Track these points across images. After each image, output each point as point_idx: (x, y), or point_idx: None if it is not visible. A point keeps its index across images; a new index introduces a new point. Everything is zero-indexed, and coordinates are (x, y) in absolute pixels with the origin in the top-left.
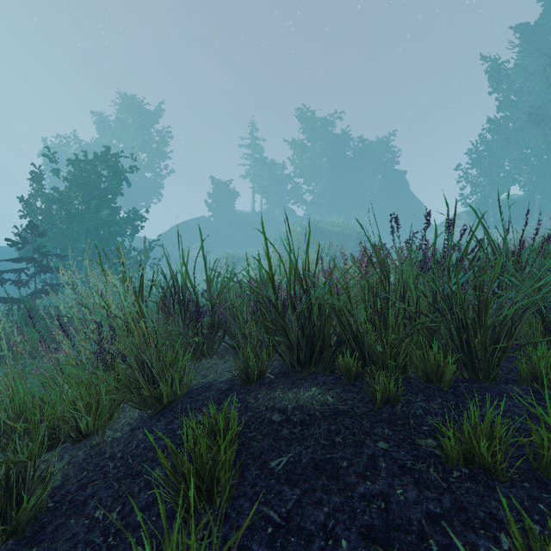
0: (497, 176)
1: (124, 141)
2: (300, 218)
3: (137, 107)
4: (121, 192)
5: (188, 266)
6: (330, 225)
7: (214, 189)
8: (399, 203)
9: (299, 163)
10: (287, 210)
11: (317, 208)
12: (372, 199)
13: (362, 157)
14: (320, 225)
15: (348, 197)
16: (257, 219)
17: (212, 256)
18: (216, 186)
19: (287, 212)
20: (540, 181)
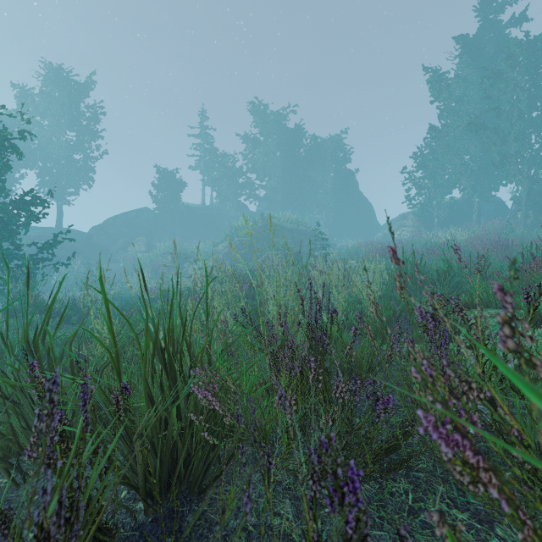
0: (440, 179)
1: (48, 117)
2: (252, 213)
3: (65, 78)
4: (7, 165)
5: (126, 263)
6: (283, 222)
7: (159, 179)
8: (350, 202)
9: (251, 156)
10: (239, 205)
11: (270, 204)
12: (324, 196)
13: (314, 154)
14: (274, 221)
15: (301, 194)
16: (207, 213)
17: (155, 251)
18: (161, 175)
19: (240, 206)
20: (478, 185)
